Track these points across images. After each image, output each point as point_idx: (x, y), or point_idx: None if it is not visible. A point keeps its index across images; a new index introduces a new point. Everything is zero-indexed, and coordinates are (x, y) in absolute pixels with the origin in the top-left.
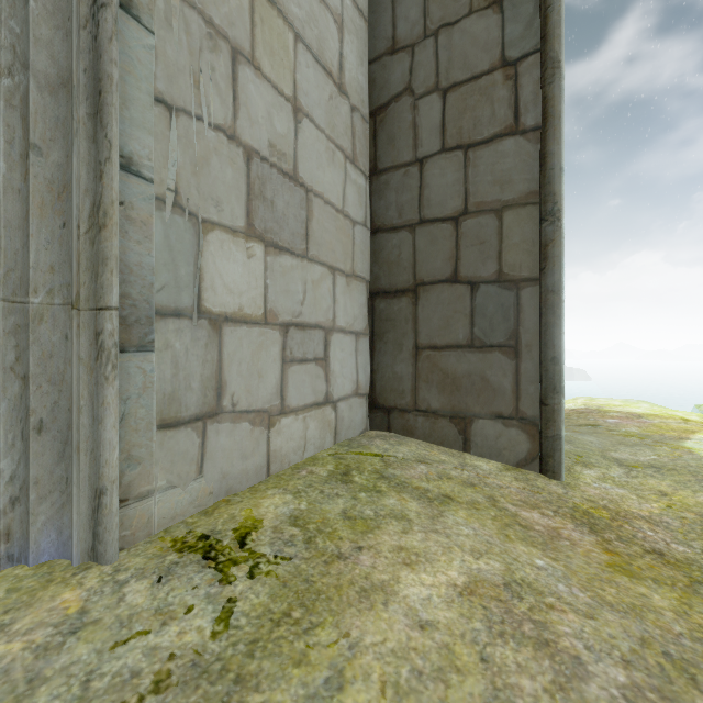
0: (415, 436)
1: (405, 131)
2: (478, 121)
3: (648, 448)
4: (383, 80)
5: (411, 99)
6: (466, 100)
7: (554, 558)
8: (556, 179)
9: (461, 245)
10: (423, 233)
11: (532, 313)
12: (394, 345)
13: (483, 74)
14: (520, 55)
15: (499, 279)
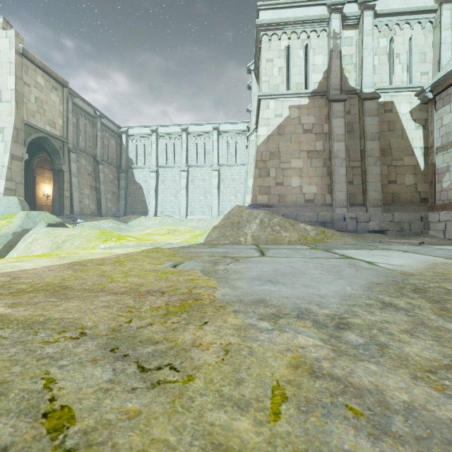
0: None
1: None
2: None
3: None
4: None
5: None
6: None
7: (5, 300)
8: None
9: None
10: None
11: None
12: None
13: None
14: None
15: None
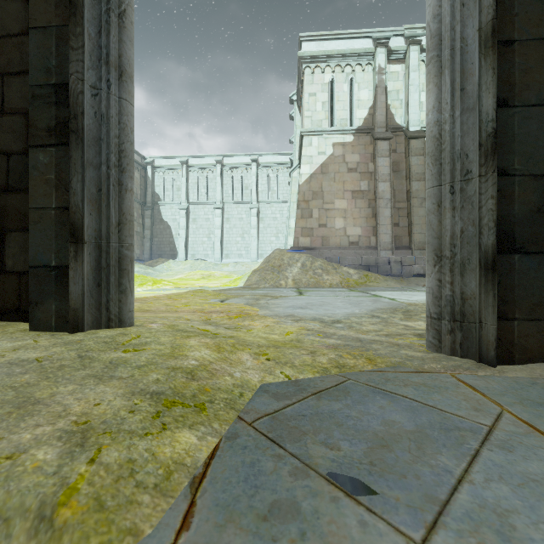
0: None
1: None
2: None
3: None
4: None
5: None
6: None
7: None
8: None
9: None
10: None
11: None
12: None
13: None
14: None
15: None
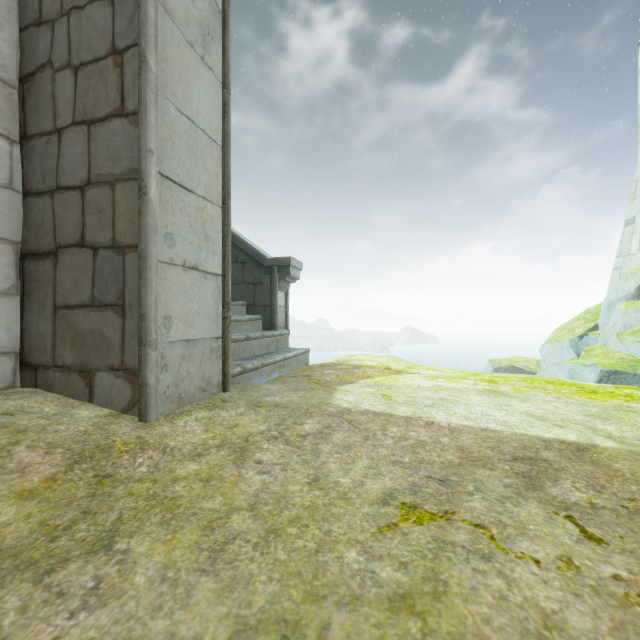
0: (55, 391)
1: (47, 101)
2: (98, 100)
3: (306, 392)
4: (31, 50)
5: (51, 71)
6: (90, 80)
7: None
8: (143, 159)
9: (86, 212)
10: (60, 199)
11: (133, 276)
12: (39, 305)
13: (102, 58)
14: (125, 46)
15: (114, 245)
